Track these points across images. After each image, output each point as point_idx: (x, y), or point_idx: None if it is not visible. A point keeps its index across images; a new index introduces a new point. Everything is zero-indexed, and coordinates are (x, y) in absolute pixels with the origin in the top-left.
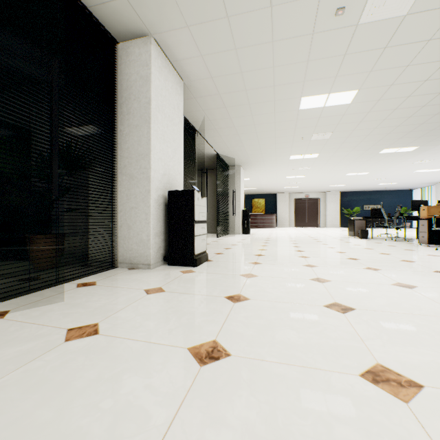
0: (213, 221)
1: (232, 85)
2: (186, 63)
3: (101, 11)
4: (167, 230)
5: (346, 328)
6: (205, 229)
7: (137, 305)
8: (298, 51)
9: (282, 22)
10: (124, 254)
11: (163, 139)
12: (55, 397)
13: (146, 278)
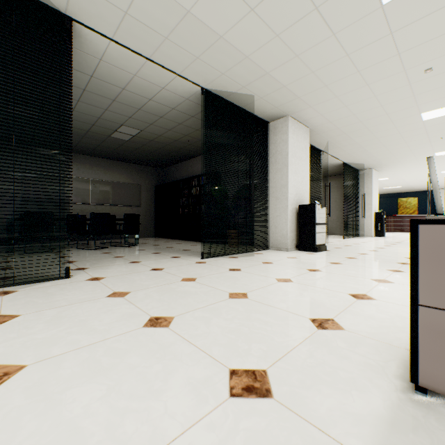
0: (342, 224)
1: (347, 122)
2: (310, 120)
3: (263, 115)
4: (298, 229)
5: (385, 274)
6: (324, 229)
7: (284, 260)
8: (400, 94)
9: (379, 87)
10: (272, 242)
11: (295, 173)
12: (268, 269)
13: (286, 254)
